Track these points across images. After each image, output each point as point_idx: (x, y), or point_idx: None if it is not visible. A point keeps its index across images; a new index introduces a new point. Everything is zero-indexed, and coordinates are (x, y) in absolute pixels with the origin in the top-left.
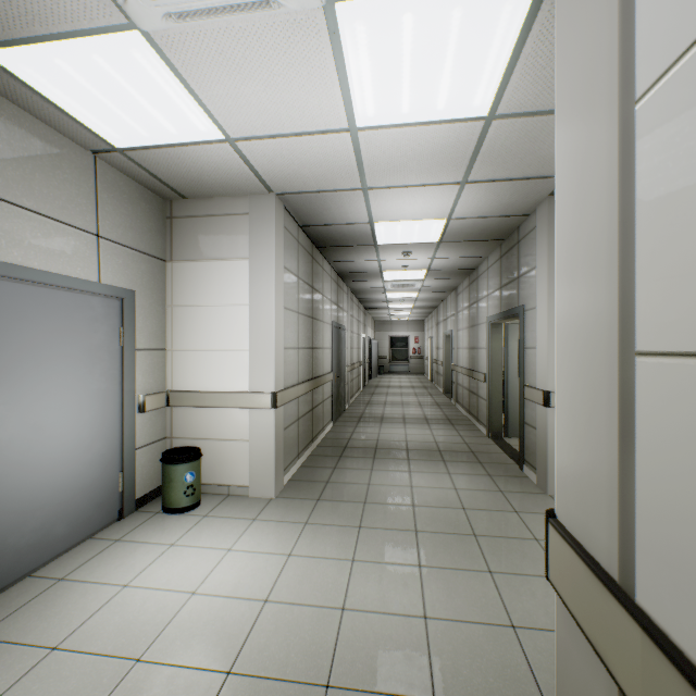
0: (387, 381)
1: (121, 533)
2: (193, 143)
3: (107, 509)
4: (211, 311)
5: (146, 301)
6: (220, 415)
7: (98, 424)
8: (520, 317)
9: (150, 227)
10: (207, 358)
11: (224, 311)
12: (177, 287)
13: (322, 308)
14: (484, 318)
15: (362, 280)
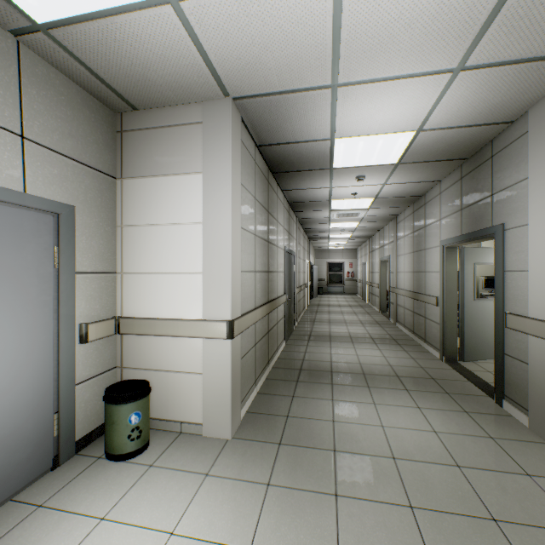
0: (326, 300)
1: (48, 492)
2: (126, 8)
3: (35, 460)
4: (162, 231)
5: (90, 219)
6: (172, 345)
7: (21, 361)
8: (497, 237)
9: (96, 139)
10: (158, 282)
11: (176, 231)
12: (128, 206)
13: (276, 233)
14: (435, 242)
15: (311, 209)
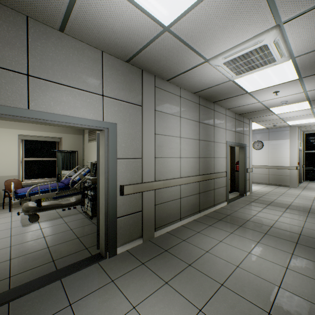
0: None
1: None
2: None
3: None
4: None
5: None
6: None
7: None
8: (245, 147)
9: None
10: None
11: None
12: None
13: None
14: (223, 140)
15: None
